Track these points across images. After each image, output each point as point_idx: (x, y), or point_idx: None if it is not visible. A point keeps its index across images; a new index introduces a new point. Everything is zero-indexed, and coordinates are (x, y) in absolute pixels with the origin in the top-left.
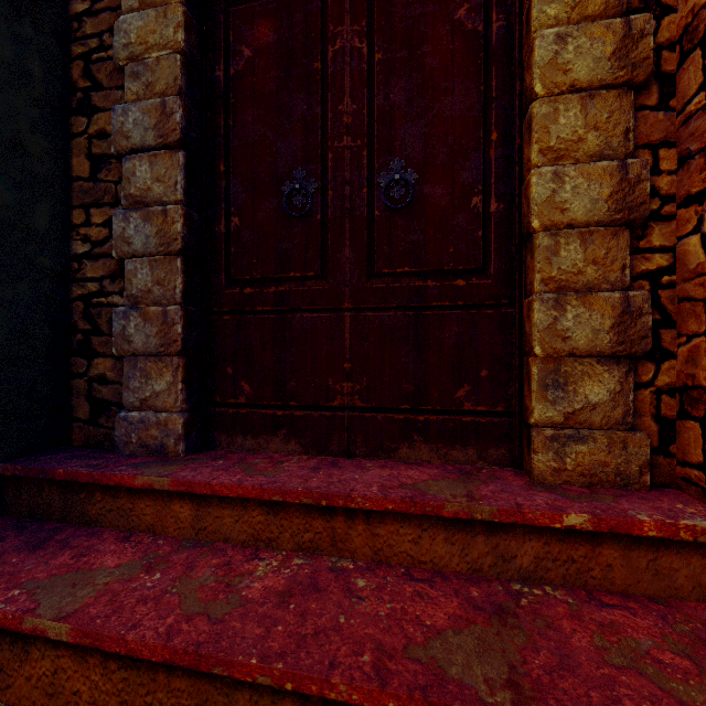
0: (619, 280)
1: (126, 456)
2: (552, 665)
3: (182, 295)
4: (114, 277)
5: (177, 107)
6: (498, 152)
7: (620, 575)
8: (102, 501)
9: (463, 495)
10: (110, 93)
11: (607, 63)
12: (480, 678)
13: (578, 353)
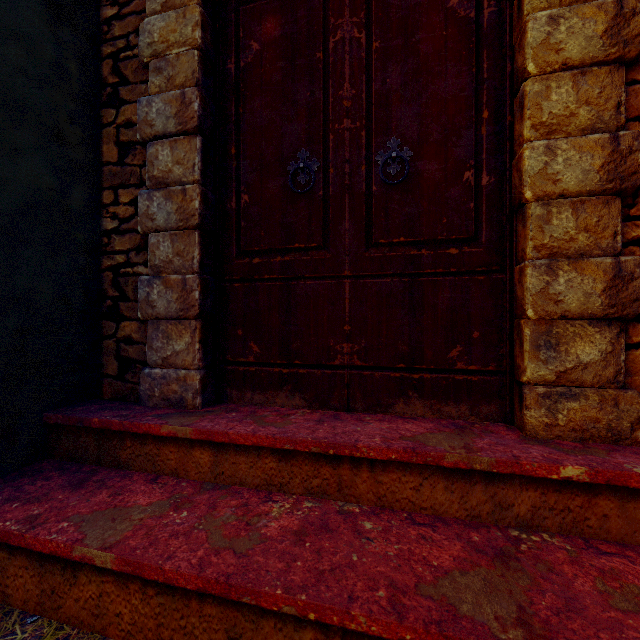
0: (610, 246)
1: (150, 408)
2: (558, 607)
3: (199, 264)
4: (139, 250)
5: (194, 97)
6: (489, 129)
7: (616, 525)
8: (131, 447)
9: (461, 447)
10: (136, 87)
11: (599, 41)
12: (491, 616)
13: (570, 315)
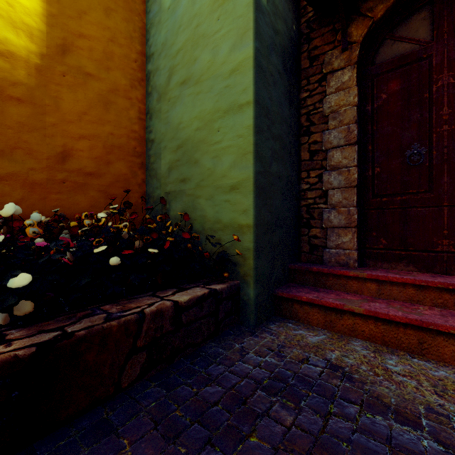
0: None
1: (330, 266)
2: None
3: (356, 203)
4: (320, 197)
5: (355, 128)
6: None
7: None
8: (332, 280)
9: None
10: (318, 126)
11: None
12: None
13: None
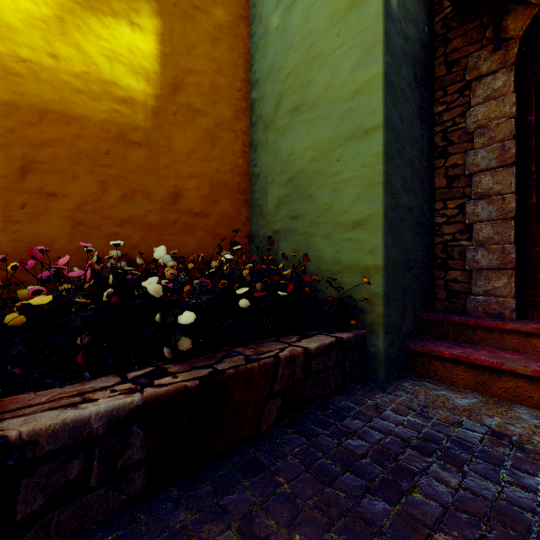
0: None
1: (476, 317)
2: None
3: (513, 239)
4: (461, 232)
5: (512, 146)
6: None
7: None
8: (481, 334)
9: None
10: (459, 145)
11: None
12: None
13: None
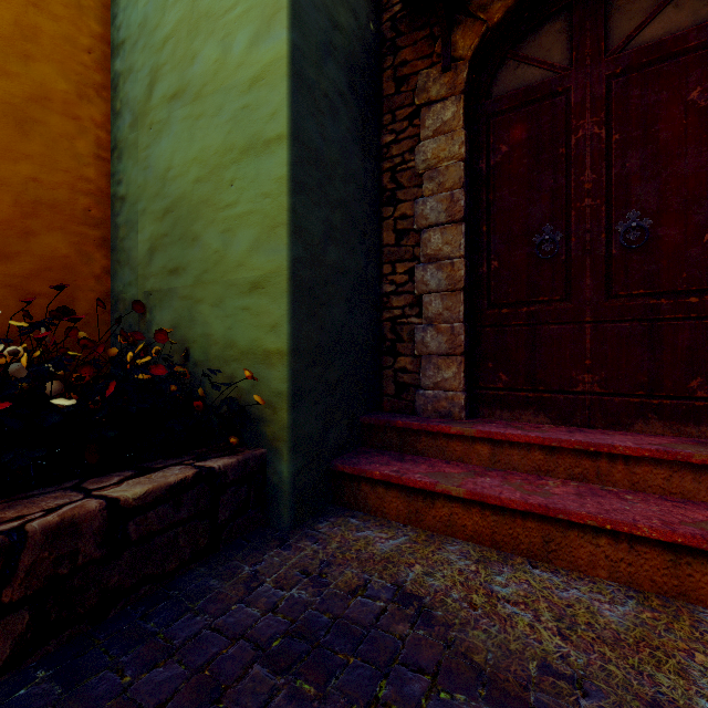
0: None
1: (425, 418)
2: None
3: (463, 316)
4: (411, 306)
5: (461, 196)
6: None
7: None
8: (426, 441)
9: (707, 452)
10: (409, 190)
11: None
12: None
13: None
